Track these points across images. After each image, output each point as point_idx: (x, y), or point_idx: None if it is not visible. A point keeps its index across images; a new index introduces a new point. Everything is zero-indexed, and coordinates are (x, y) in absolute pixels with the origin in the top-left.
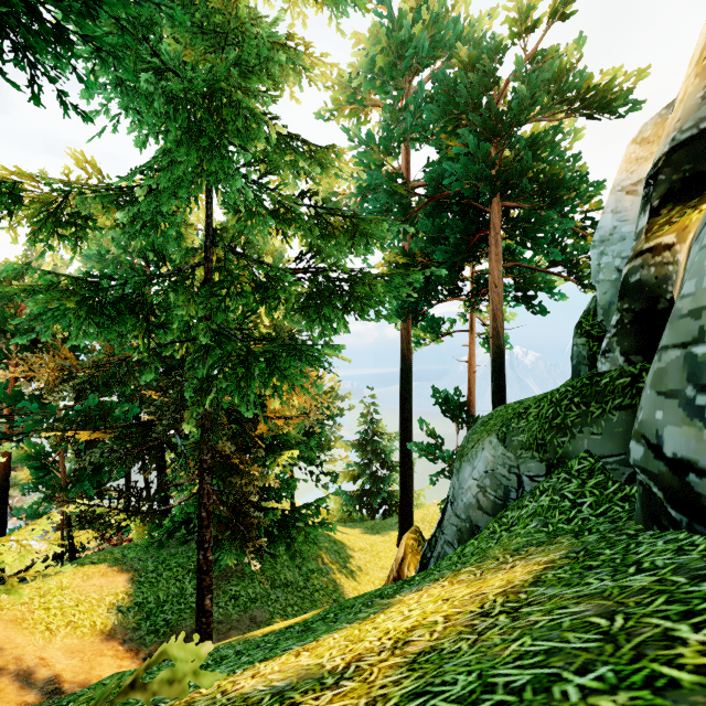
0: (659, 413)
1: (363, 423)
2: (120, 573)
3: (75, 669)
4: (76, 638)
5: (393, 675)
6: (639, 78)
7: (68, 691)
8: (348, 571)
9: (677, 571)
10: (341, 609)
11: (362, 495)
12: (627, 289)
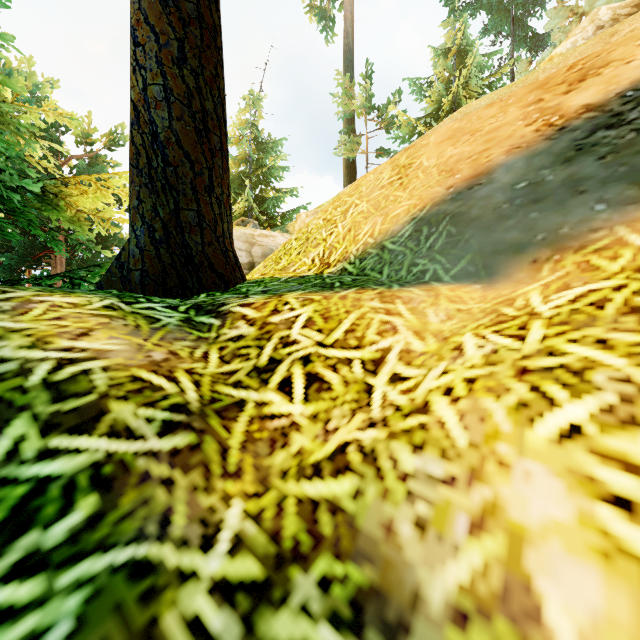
0: None
1: None
2: None
3: None
4: None
5: None
6: None
7: None
8: None
9: None
10: None
11: None
12: None
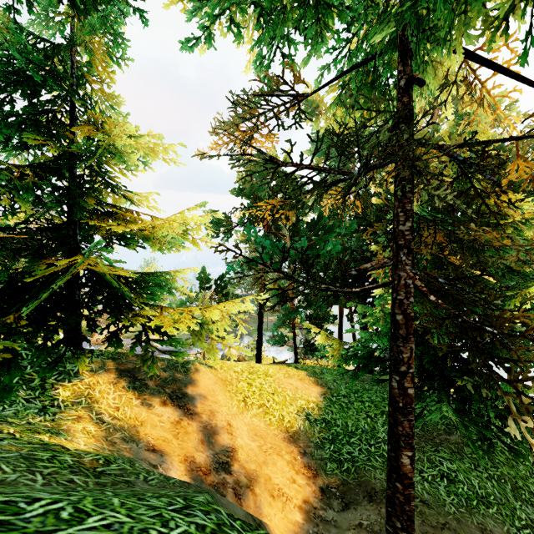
0: None
1: None
2: (315, 384)
3: (251, 452)
4: (263, 422)
5: None
6: None
7: (234, 473)
8: None
9: None
10: None
11: None
12: None
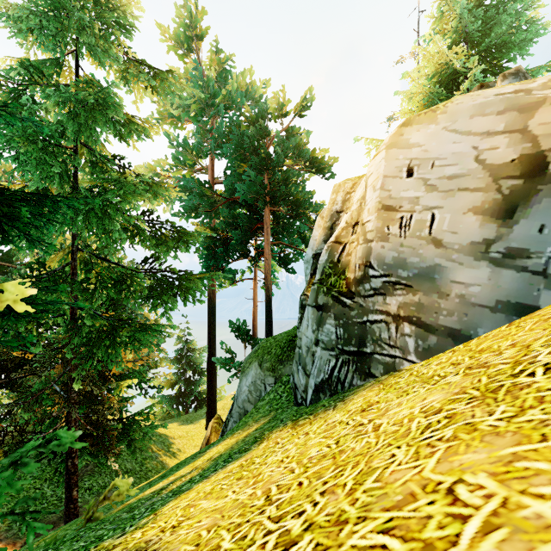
0: (295, 367)
1: (179, 342)
2: None
3: None
4: None
5: (208, 464)
6: (334, 161)
7: None
8: (171, 454)
9: (281, 420)
10: (180, 464)
11: (178, 397)
12: (302, 306)
